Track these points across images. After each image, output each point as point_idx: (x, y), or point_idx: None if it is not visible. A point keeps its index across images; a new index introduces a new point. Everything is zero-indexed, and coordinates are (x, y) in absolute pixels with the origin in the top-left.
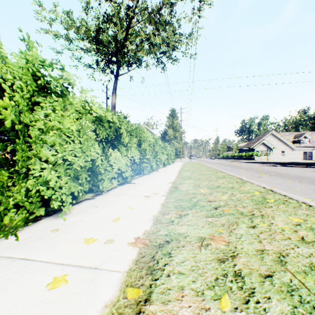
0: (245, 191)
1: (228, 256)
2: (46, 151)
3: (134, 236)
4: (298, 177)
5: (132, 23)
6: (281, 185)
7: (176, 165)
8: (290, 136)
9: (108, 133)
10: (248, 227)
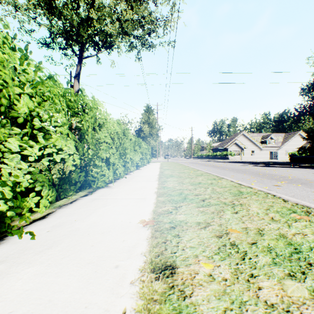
0: None
1: None
2: None
3: None
4: None
5: None
6: None
7: (153, 166)
8: (258, 136)
9: None
10: None
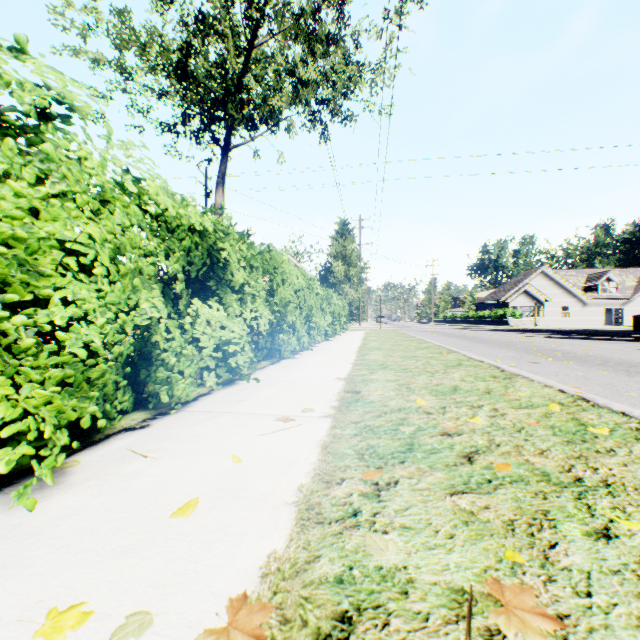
0: (523, 401)
1: None
2: None
3: (229, 595)
4: (617, 364)
5: (258, 39)
6: (591, 383)
7: (351, 337)
8: (578, 276)
9: (188, 259)
10: (592, 537)
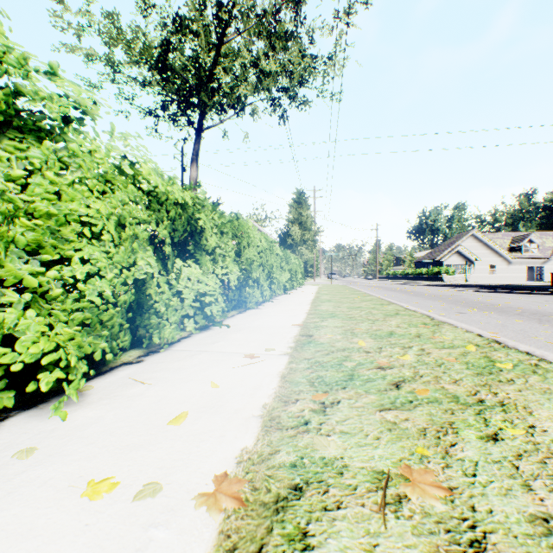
0: (446, 343)
1: (462, 545)
2: (15, 263)
3: (214, 473)
4: (532, 314)
5: (226, 36)
6: (507, 330)
7: (306, 291)
8: (504, 239)
9: (173, 227)
10: (484, 439)
